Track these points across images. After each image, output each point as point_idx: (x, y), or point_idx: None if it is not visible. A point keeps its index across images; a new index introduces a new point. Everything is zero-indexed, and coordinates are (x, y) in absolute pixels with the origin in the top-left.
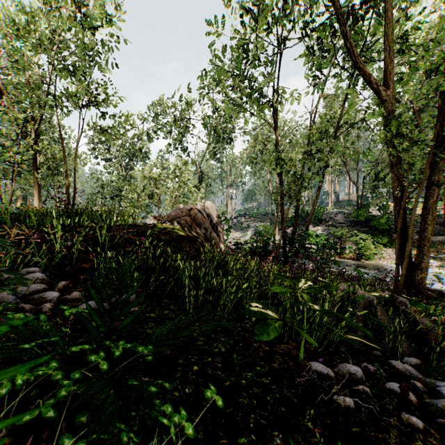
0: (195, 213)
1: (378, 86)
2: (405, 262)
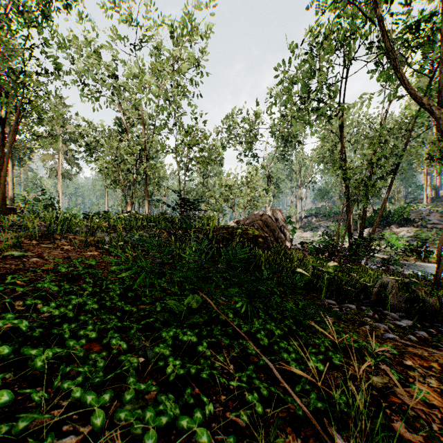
0: (266, 217)
1: (430, 106)
2: (441, 260)
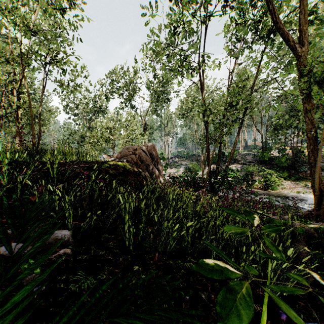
0: (140, 152)
1: (294, 44)
2: None
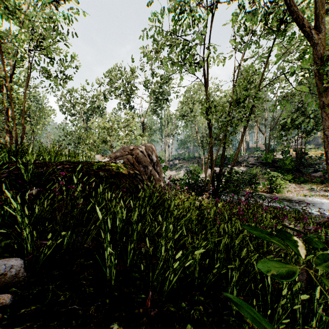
0: (137, 152)
1: (309, 30)
2: None
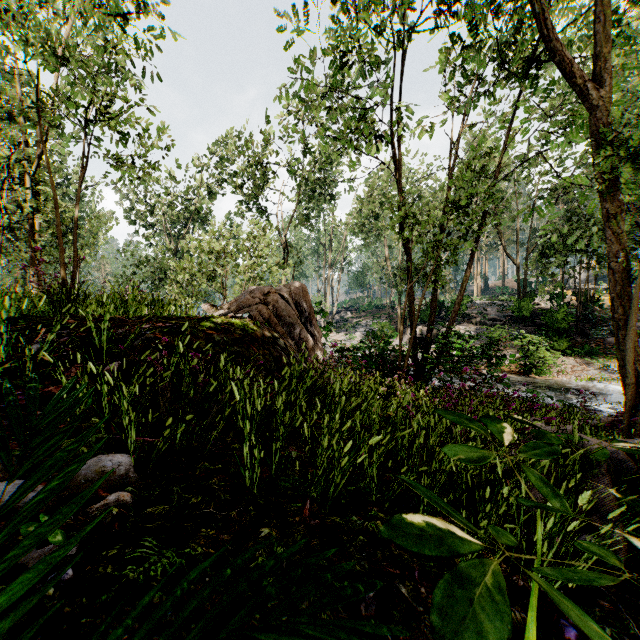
0: (276, 299)
1: (582, 83)
2: None
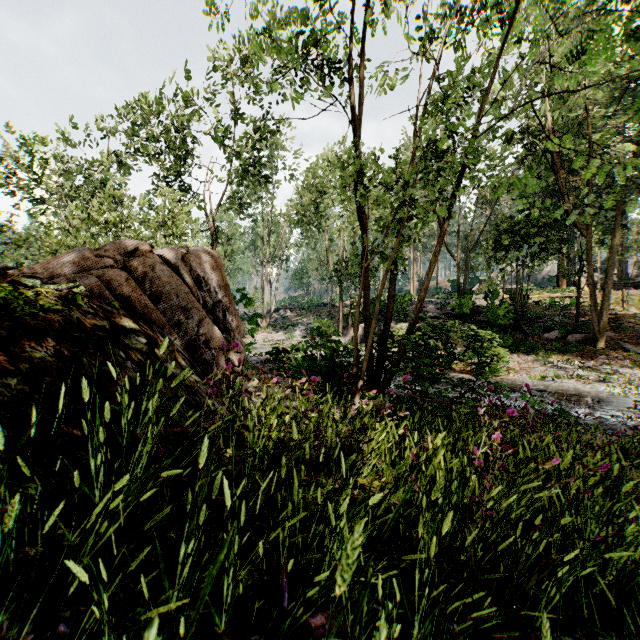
0: (151, 263)
1: None
2: None
